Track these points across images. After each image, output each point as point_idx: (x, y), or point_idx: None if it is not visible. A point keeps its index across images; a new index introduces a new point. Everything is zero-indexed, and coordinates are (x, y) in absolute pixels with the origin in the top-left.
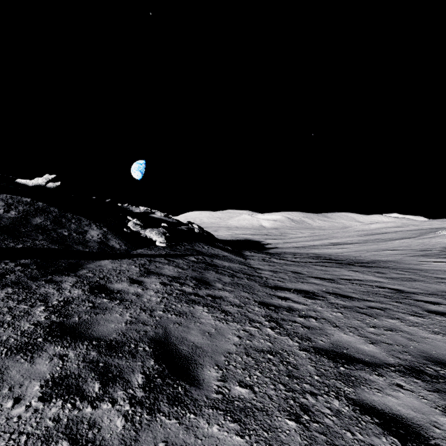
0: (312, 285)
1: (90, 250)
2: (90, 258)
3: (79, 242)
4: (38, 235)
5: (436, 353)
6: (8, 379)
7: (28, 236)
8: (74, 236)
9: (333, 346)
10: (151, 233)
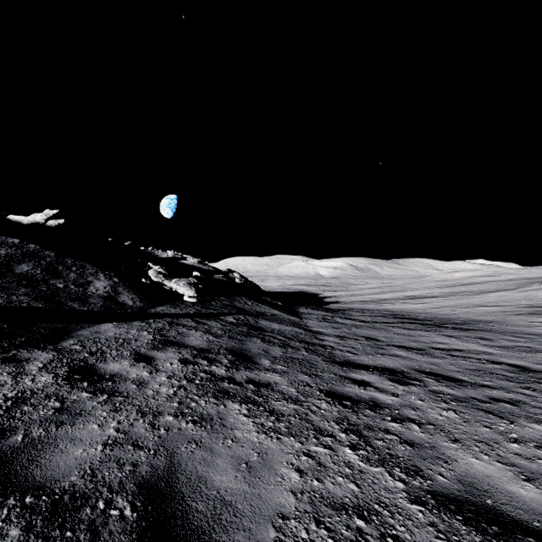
0: (397, 359)
1: (89, 309)
2: (86, 321)
3: (77, 297)
4: (20, 288)
5: None
6: None
7: (4, 290)
8: (71, 289)
9: (465, 489)
10: (178, 285)
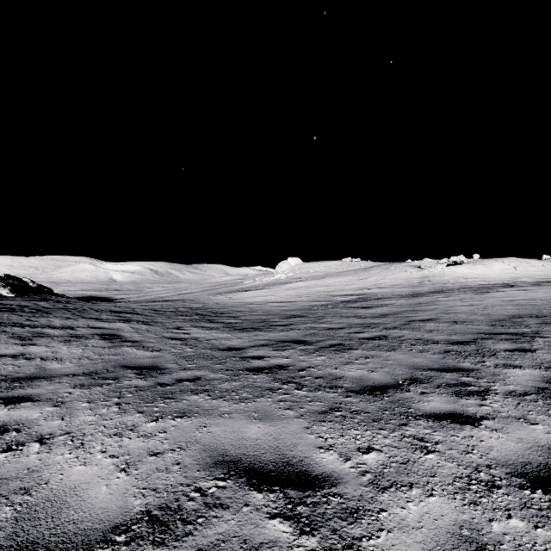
0: (133, 306)
1: None
2: None
3: None
4: None
5: (153, 308)
6: (42, 310)
7: None
8: None
9: (126, 309)
10: None
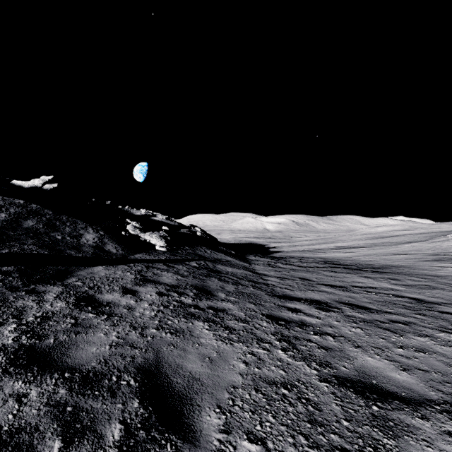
0: (323, 294)
1: (83, 255)
2: (82, 264)
3: (73, 246)
4: (28, 239)
5: None
6: None
7: (16, 240)
8: (67, 240)
9: (359, 375)
10: (151, 237)
